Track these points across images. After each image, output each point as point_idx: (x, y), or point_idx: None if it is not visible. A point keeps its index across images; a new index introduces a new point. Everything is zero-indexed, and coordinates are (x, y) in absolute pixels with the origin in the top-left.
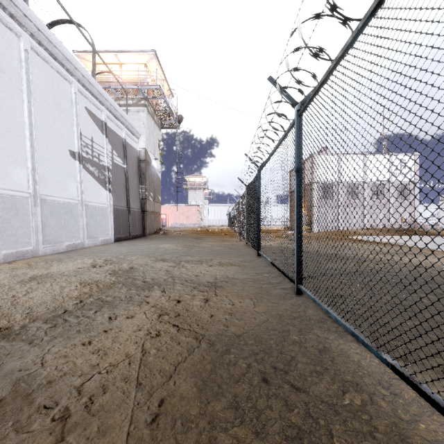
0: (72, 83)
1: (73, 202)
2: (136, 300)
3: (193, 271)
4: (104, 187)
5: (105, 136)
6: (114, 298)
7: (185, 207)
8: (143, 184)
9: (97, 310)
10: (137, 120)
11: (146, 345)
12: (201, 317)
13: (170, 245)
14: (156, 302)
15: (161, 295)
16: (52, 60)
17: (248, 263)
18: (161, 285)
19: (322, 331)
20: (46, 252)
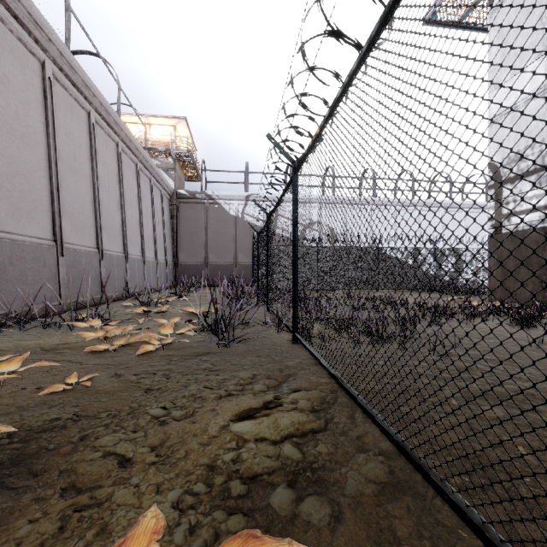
0: None
1: None
2: None
3: None
4: None
5: None
6: None
7: None
8: None
9: None
10: None
11: None
12: None
13: None
14: None
15: None
16: None
17: None
18: None
19: None
20: None
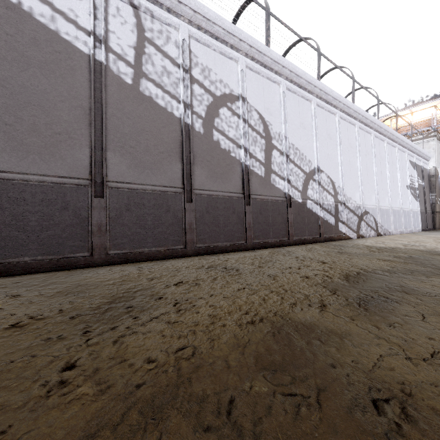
0: (405, 152)
1: (408, 210)
2: None
3: None
4: (415, 200)
5: (415, 170)
6: None
7: None
8: (432, 192)
9: None
10: (426, 148)
11: None
12: None
13: None
14: None
15: None
16: (401, 147)
17: None
18: None
19: None
20: (405, 232)
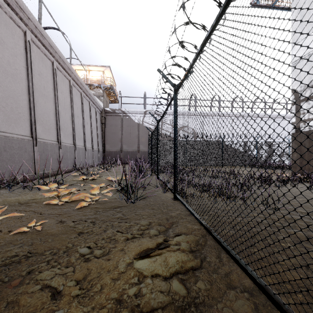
0: None
1: None
2: None
3: None
4: None
5: None
6: None
7: None
8: None
9: None
10: None
11: None
12: None
13: None
14: None
15: None
16: None
17: None
18: None
19: None
20: None
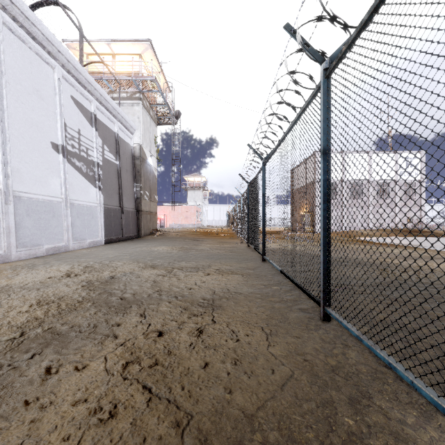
0: (55, 68)
1: (56, 201)
2: (101, 332)
3: (186, 282)
4: (93, 184)
5: (94, 129)
6: (71, 328)
7: (184, 207)
8: (137, 182)
9: (37, 352)
10: (131, 114)
11: (84, 444)
12: (189, 368)
13: (164, 247)
14: (128, 336)
15: (138, 322)
16: (30, 39)
17: (252, 270)
18: (142, 304)
19: (388, 403)
20: (21, 257)
